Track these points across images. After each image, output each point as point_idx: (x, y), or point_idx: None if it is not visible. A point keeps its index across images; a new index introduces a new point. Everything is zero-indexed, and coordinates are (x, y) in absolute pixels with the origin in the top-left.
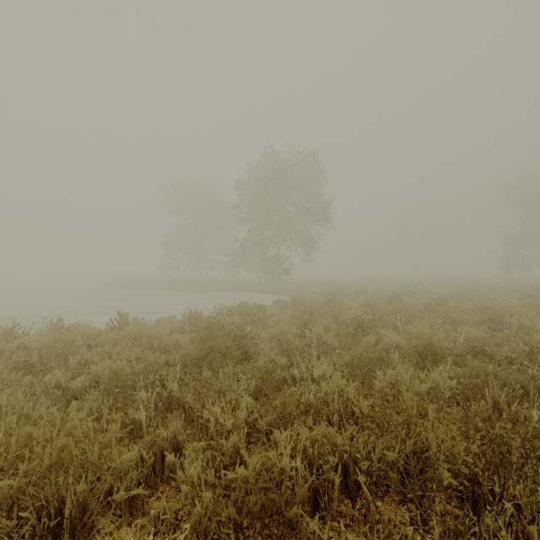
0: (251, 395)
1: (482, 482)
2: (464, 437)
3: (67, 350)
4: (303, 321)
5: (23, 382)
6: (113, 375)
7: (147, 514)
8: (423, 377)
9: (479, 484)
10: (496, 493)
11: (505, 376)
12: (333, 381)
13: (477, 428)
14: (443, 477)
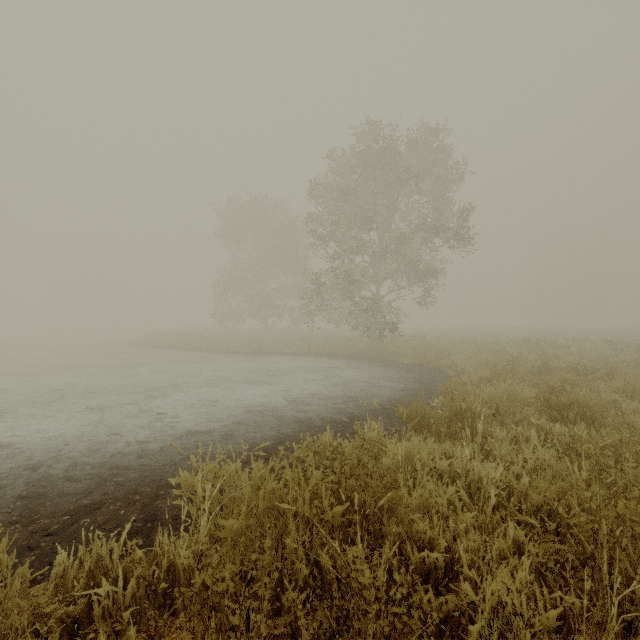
0: None
1: None
2: None
3: None
4: None
5: None
6: None
7: None
8: None
9: None
10: None
11: None
12: None
13: None
14: None
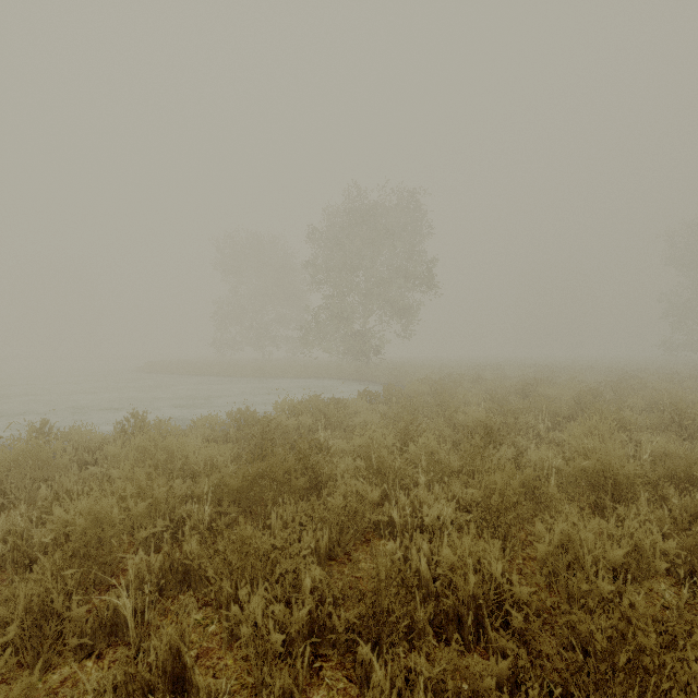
0: (323, 556)
1: None
2: None
3: (45, 471)
4: (402, 426)
5: None
6: (94, 523)
7: None
8: (608, 529)
9: None
10: None
11: None
12: (464, 545)
13: None
14: None
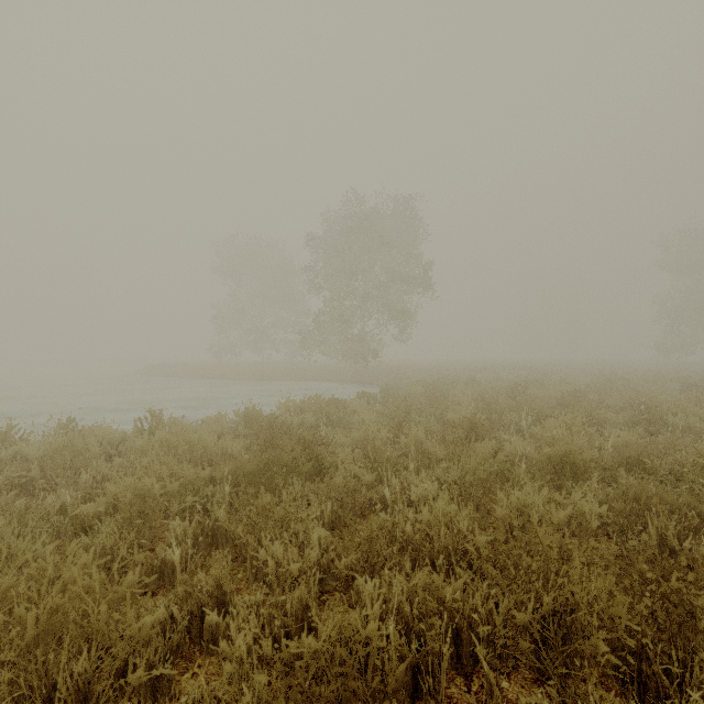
0: (326, 524)
1: (653, 658)
2: (625, 591)
3: (78, 461)
4: (396, 422)
5: (14, 507)
6: (138, 497)
7: (177, 699)
8: (560, 500)
9: (649, 661)
10: (674, 675)
11: (672, 499)
12: (438, 507)
13: (641, 576)
14: (597, 651)
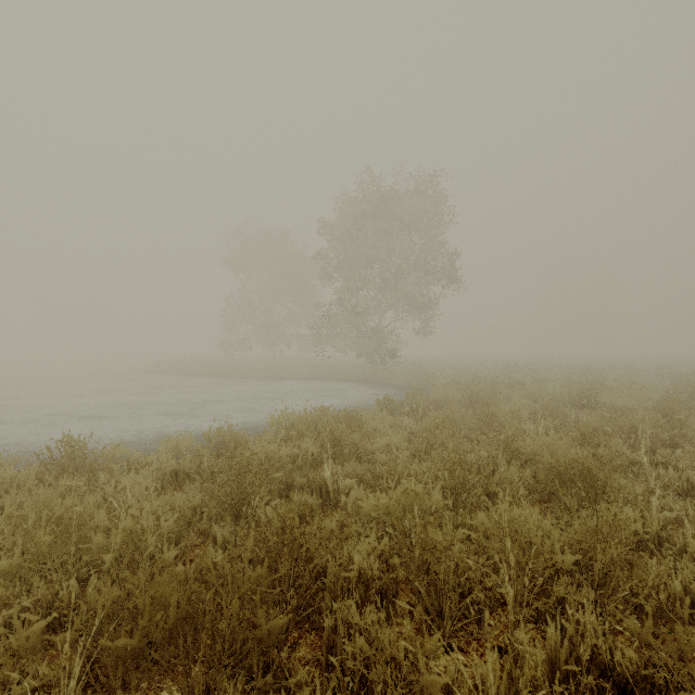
0: None
1: None
2: None
3: None
4: (449, 465)
5: None
6: None
7: None
8: None
9: None
10: None
11: None
12: None
13: None
14: None
